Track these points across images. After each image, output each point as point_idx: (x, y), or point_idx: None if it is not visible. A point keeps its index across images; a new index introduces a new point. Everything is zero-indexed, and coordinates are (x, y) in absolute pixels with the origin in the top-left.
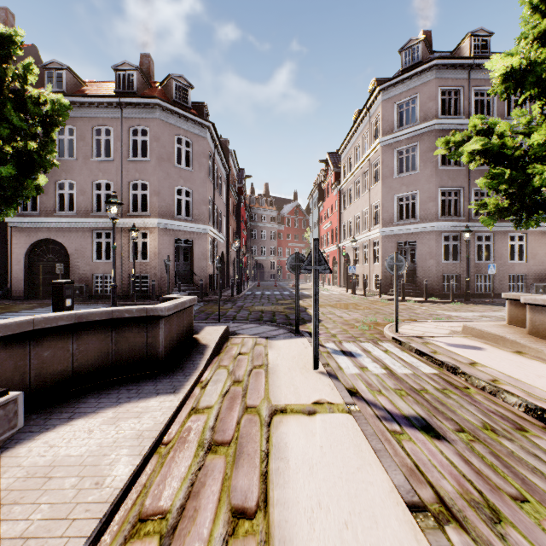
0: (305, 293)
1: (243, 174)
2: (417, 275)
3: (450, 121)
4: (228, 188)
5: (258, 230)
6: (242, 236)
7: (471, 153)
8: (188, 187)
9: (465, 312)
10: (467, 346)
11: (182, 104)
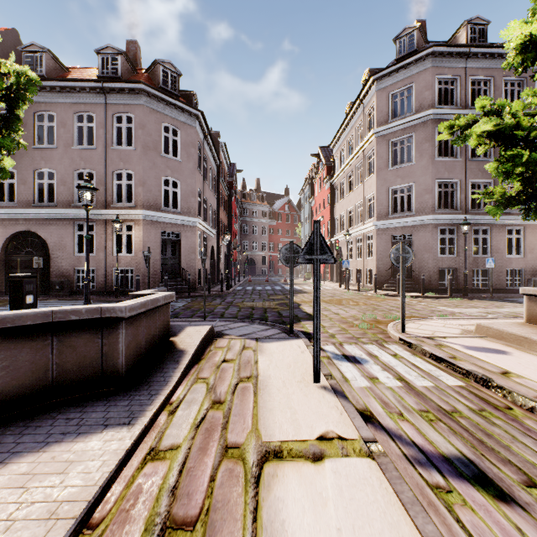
0: (297, 288)
1: (234, 168)
2: (413, 270)
3: (447, 111)
4: (218, 181)
5: (250, 225)
6: (233, 231)
7: (480, 136)
8: (176, 177)
9: (467, 308)
10: (489, 350)
11: (169, 91)
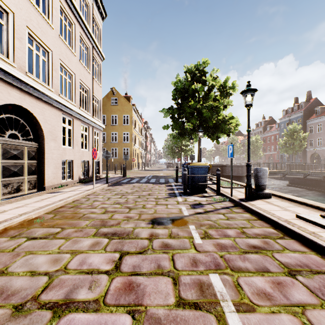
0: None
1: None
2: None
3: None
4: None
5: None
6: None
7: None
8: None
9: None
10: None
11: None
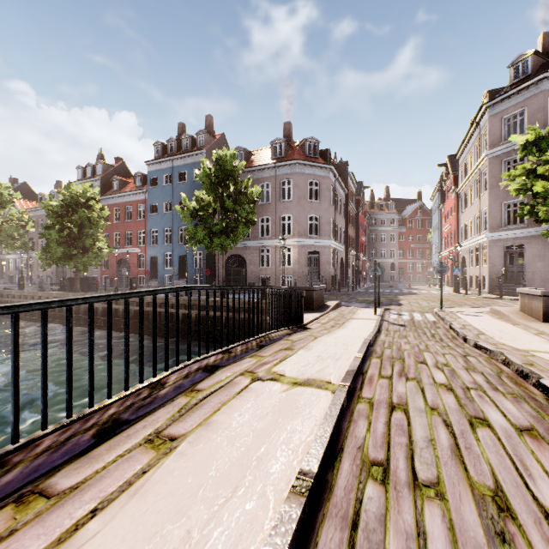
0: (414, 291)
1: (361, 186)
2: (524, 277)
3: None
4: (346, 204)
5: (378, 234)
6: (360, 242)
7: (515, 190)
8: (317, 214)
9: None
10: (473, 315)
11: (312, 157)
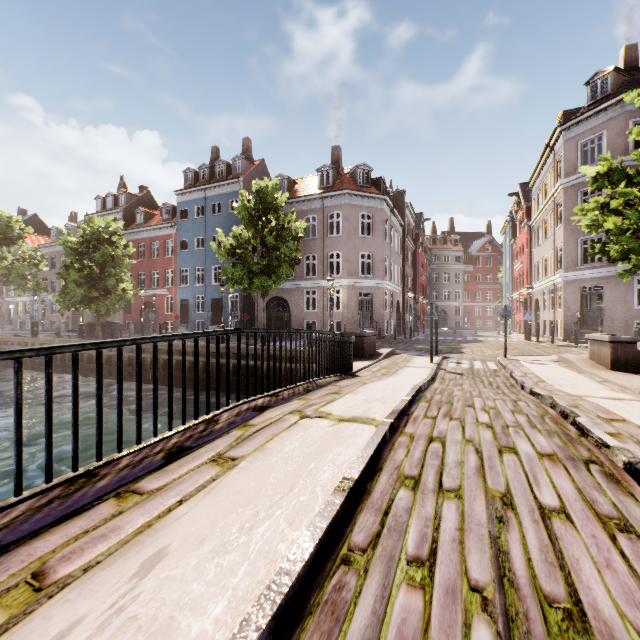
0: (480, 339)
1: (421, 219)
2: (603, 322)
3: None
4: (404, 239)
5: (440, 273)
6: (420, 282)
7: (587, 226)
8: (369, 251)
9: None
10: (539, 363)
11: (364, 186)
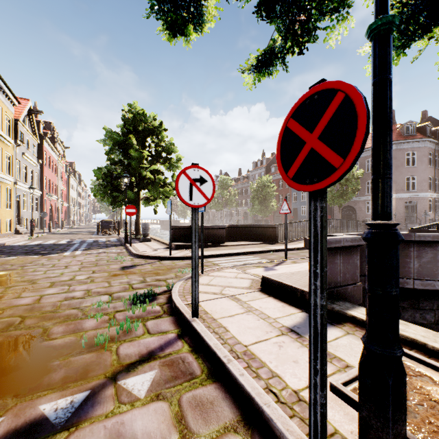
0: None
1: None
2: None
3: None
4: None
5: None
6: None
7: None
8: (413, 175)
9: None
10: None
11: (409, 135)
